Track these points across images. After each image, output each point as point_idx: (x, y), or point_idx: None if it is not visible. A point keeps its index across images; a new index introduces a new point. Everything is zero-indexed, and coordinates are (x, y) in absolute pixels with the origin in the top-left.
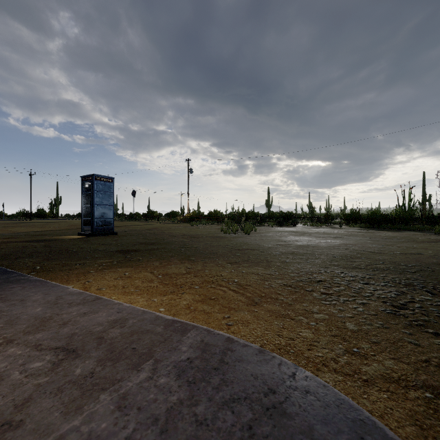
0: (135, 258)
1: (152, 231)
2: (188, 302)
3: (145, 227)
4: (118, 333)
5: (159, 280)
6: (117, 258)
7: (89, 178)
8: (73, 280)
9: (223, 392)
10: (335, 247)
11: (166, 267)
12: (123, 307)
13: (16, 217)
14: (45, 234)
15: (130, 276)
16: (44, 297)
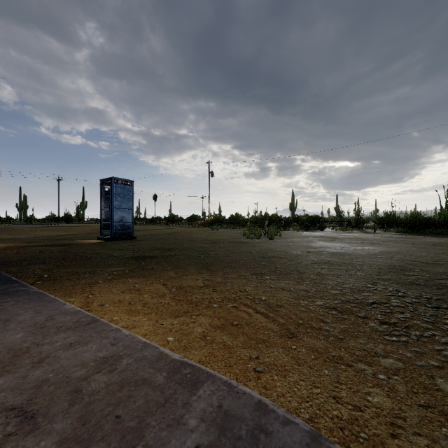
0: (149, 266)
1: (171, 235)
2: (204, 328)
3: (165, 231)
4: (103, 384)
5: (172, 295)
6: (131, 265)
7: (108, 181)
8: (77, 292)
9: None
10: (377, 256)
11: (182, 278)
12: (120, 336)
13: (45, 221)
14: (66, 238)
15: (140, 289)
16: (33, 316)
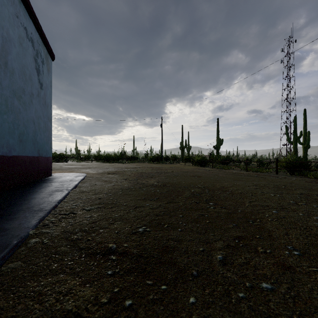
0: None
1: None
2: None
3: None
4: None
5: None
6: None
7: None
8: None
9: (65, 173)
10: (83, 167)
11: None
12: None
13: None
14: None
15: None
16: None
